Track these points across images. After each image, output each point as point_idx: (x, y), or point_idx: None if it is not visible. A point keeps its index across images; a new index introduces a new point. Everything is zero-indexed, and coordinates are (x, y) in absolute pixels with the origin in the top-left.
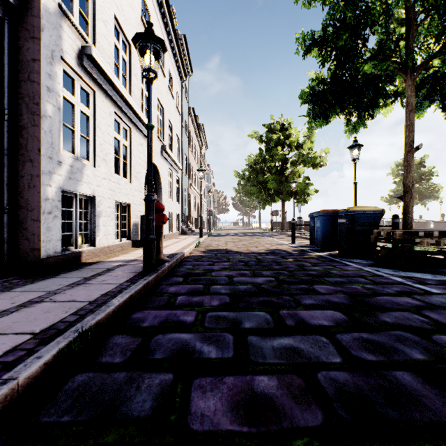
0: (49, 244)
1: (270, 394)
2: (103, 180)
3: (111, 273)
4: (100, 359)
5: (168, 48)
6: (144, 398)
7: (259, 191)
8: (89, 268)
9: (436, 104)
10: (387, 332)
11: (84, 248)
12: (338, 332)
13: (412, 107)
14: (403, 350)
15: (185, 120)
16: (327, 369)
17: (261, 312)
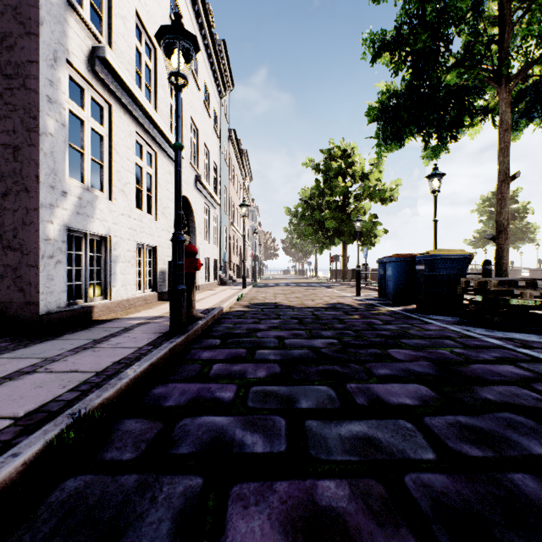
0: (51, 296)
1: (340, 510)
2: (121, 216)
3: (128, 334)
4: (104, 455)
5: (204, 55)
6: (161, 516)
7: (315, 232)
8: (101, 327)
9: (536, 123)
10: (491, 415)
11: (97, 302)
12: (426, 415)
13: (508, 126)
14: (518, 441)
15: (224, 144)
16: (417, 470)
17: (322, 386)
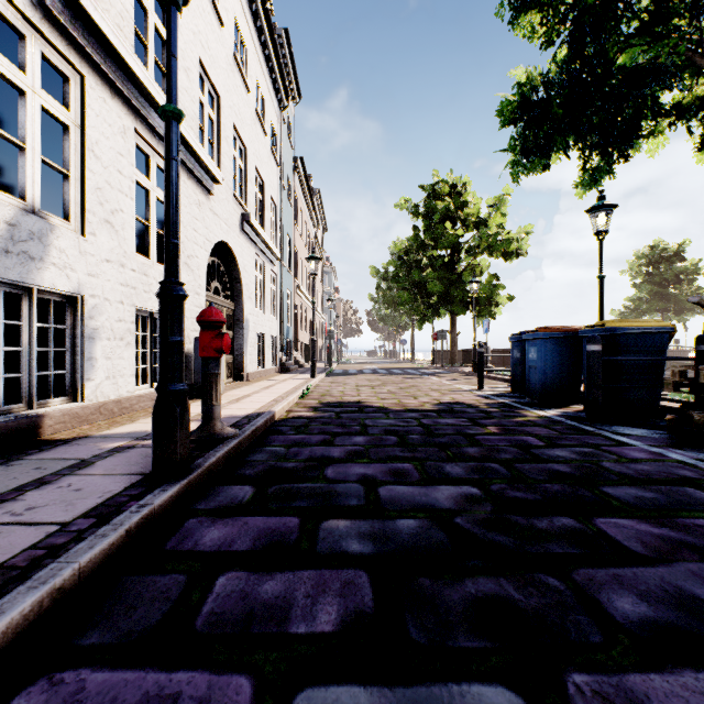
0: None
1: None
2: (105, 263)
3: (74, 478)
4: None
5: (256, 43)
6: None
7: (413, 299)
8: (37, 459)
9: None
10: None
11: (53, 407)
12: None
13: None
14: None
15: (287, 177)
16: None
17: (497, 686)
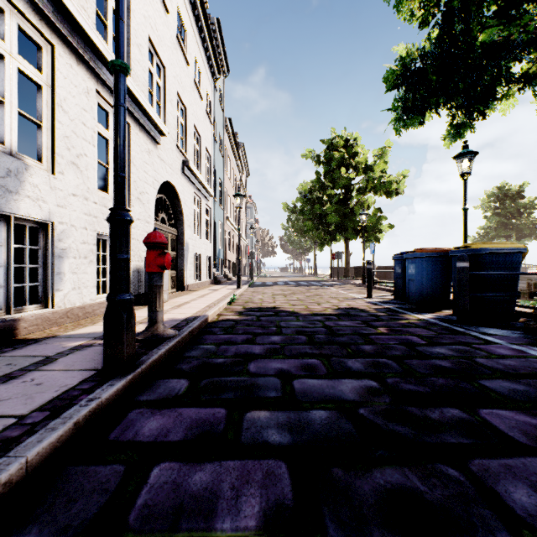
0: None
1: None
2: (71, 197)
3: (37, 373)
4: None
5: (194, 28)
6: None
7: (316, 228)
8: (10, 356)
9: None
10: None
11: (28, 312)
12: None
13: None
14: None
15: (219, 133)
16: None
17: None
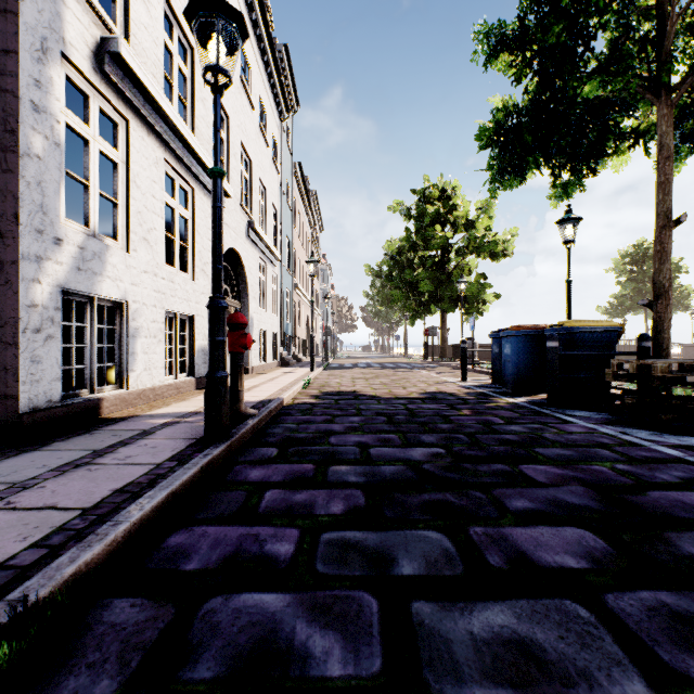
0: (37, 386)
1: None
2: (143, 274)
3: (146, 440)
4: (62, 683)
5: (260, 63)
6: None
7: (406, 297)
8: (110, 430)
9: None
10: None
11: (108, 392)
12: (606, 590)
13: (670, 152)
14: None
15: (286, 182)
16: None
17: (432, 531)
